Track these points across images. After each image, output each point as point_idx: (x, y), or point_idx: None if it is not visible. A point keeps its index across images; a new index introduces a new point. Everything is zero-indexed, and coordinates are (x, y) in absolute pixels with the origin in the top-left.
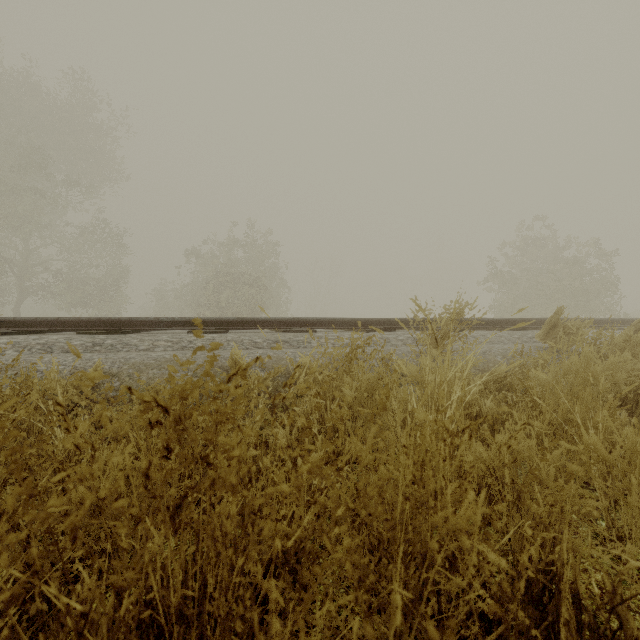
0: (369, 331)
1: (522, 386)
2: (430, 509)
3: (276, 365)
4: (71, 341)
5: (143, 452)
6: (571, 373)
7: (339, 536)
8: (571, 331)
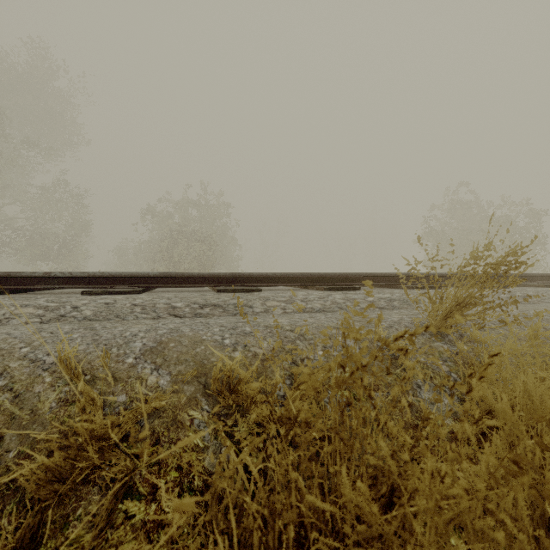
0: (328, 289)
1: None
2: None
3: (185, 356)
4: None
5: None
6: None
7: None
8: None
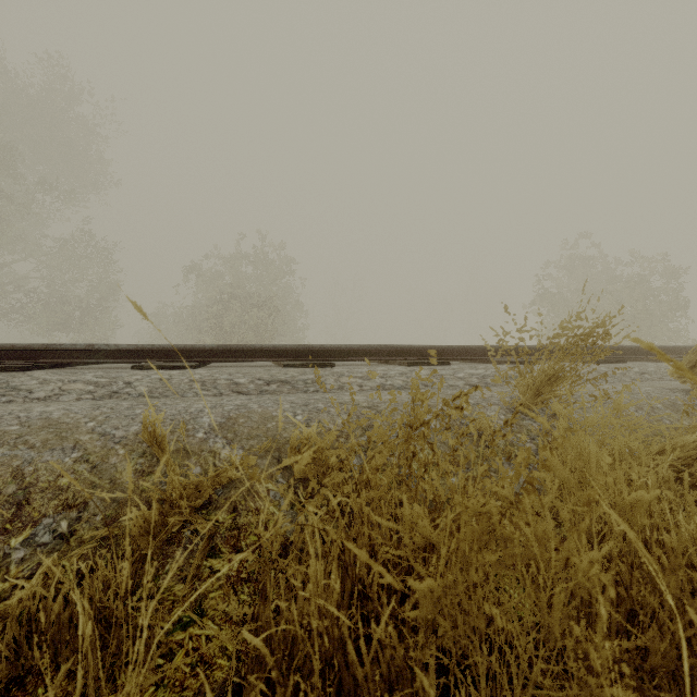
0: (412, 364)
1: None
2: None
3: (257, 432)
4: None
5: None
6: None
7: None
8: None
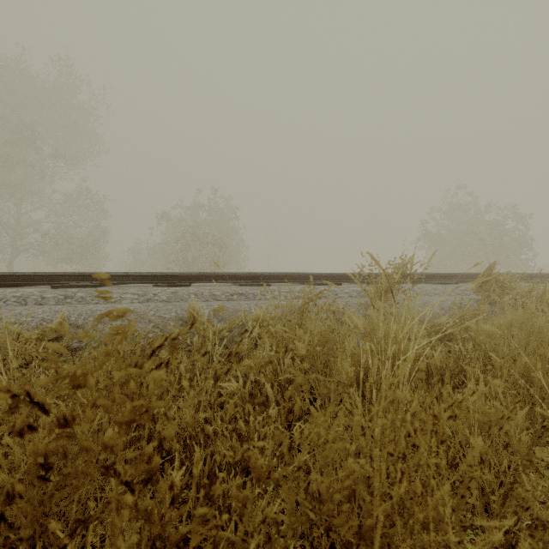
0: (318, 284)
1: (471, 339)
2: (414, 521)
3: (232, 316)
4: (45, 294)
5: (6, 472)
6: (514, 325)
7: (295, 545)
8: (504, 285)
